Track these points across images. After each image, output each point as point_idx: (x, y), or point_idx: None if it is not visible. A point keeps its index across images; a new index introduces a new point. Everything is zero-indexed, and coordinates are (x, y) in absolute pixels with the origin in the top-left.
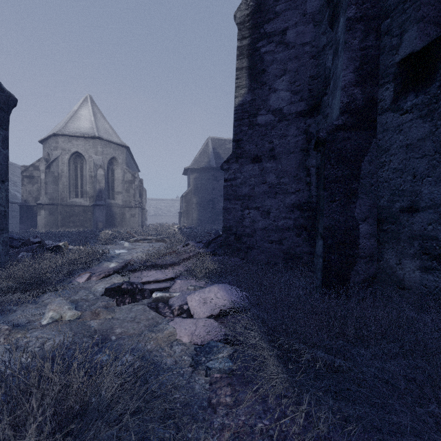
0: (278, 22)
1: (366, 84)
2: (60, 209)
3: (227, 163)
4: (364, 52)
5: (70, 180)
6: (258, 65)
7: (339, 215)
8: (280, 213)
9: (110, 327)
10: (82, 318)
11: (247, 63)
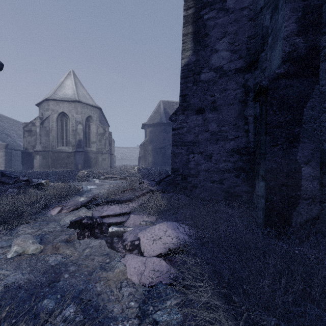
0: None
1: (309, 33)
2: (51, 154)
3: (175, 115)
4: (306, 2)
5: (58, 133)
6: (201, 30)
7: (281, 158)
8: (220, 157)
9: (66, 263)
10: (43, 251)
11: (191, 29)
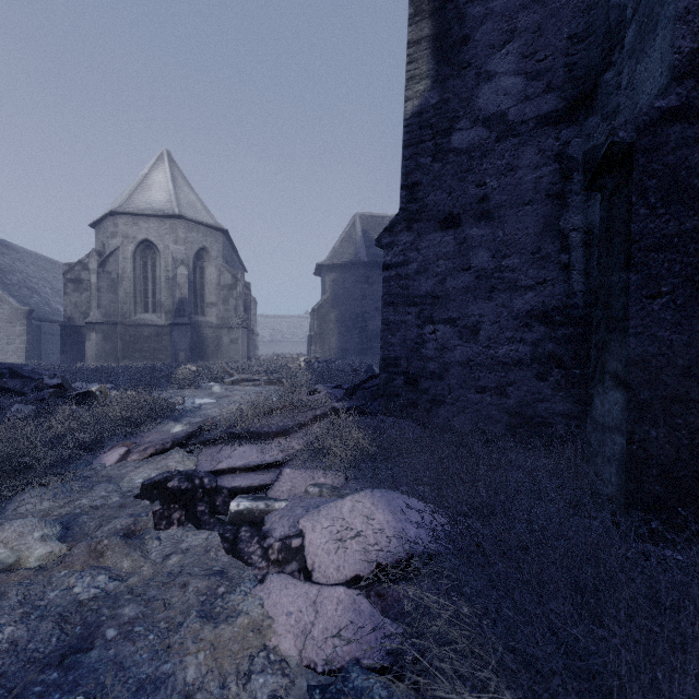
0: None
1: None
2: (121, 330)
3: (390, 233)
4: None
5: (136, 285)
6: (452, 28)
7: (670, 330)
8: (500, 331)
9: (116, 596)
10: (66, 561)
11: (429, 28)
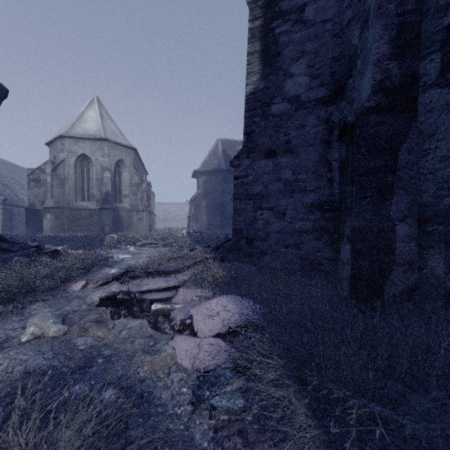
0: None
1: (405, 56)
2: (67, 212)
3: (237, 159)
4: (402, 18)
5: (77, 183)
6: (272, 47)
7: (371, 214)
8: (297, 214)
9: (98, 346)
10: (68, 333)
11: (259, 46)
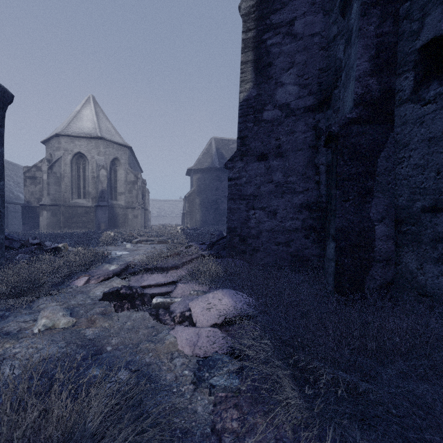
0: (285, 12)
1: (383, 73)
2: (63, 210)
3: (232, 161)
4: (380, 39)
5: (73, 181)
6: (264, 58)
7: (353, 215)
8: (287, 214)
9: (106, 336)
10: (77, 325)
11: (252, 56)
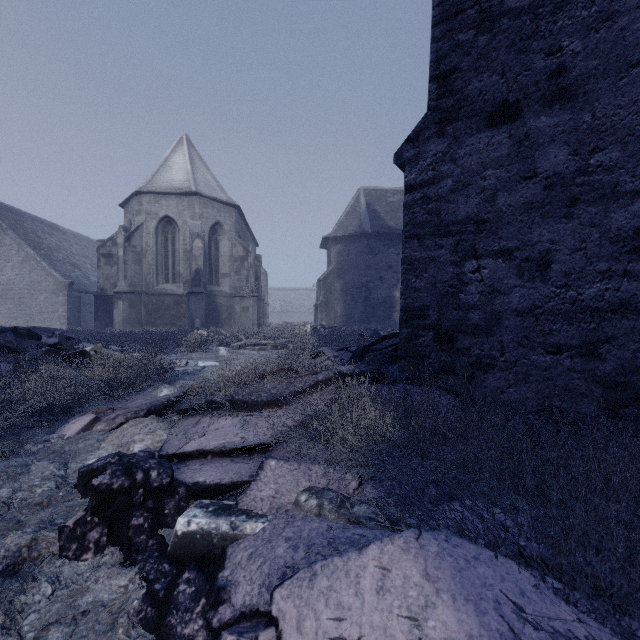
0: None
1: None
2: (145, 299)
3: (414, 143)
4: None
5: (158, 258)
6: None
7: None
8: (587, 263)
9: None
10: None
11: None
